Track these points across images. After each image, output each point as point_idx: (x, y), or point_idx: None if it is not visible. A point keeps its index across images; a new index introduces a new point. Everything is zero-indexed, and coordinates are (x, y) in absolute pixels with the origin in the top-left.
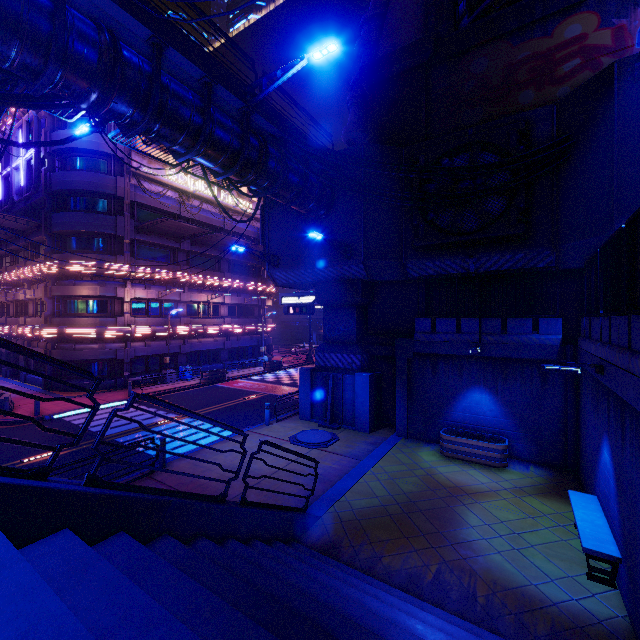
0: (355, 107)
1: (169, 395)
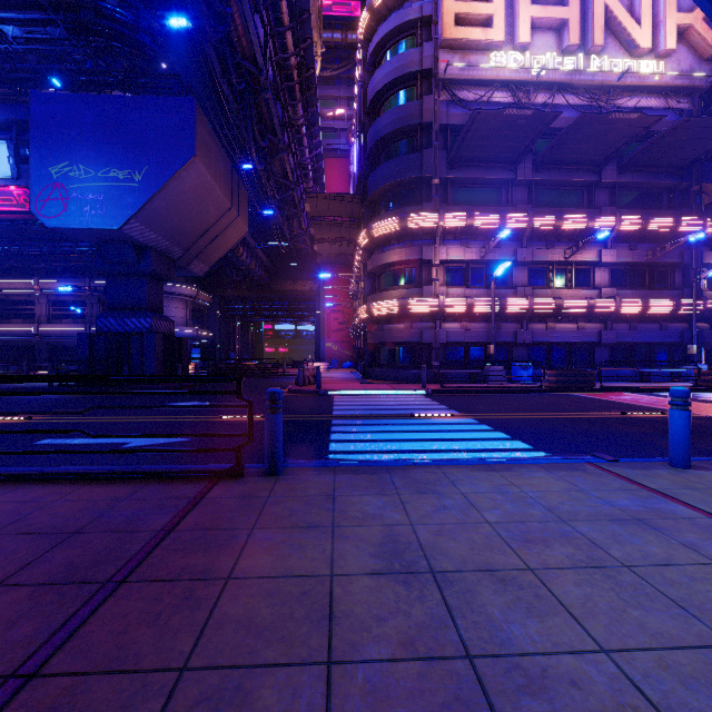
0: None
1: (479, 394)
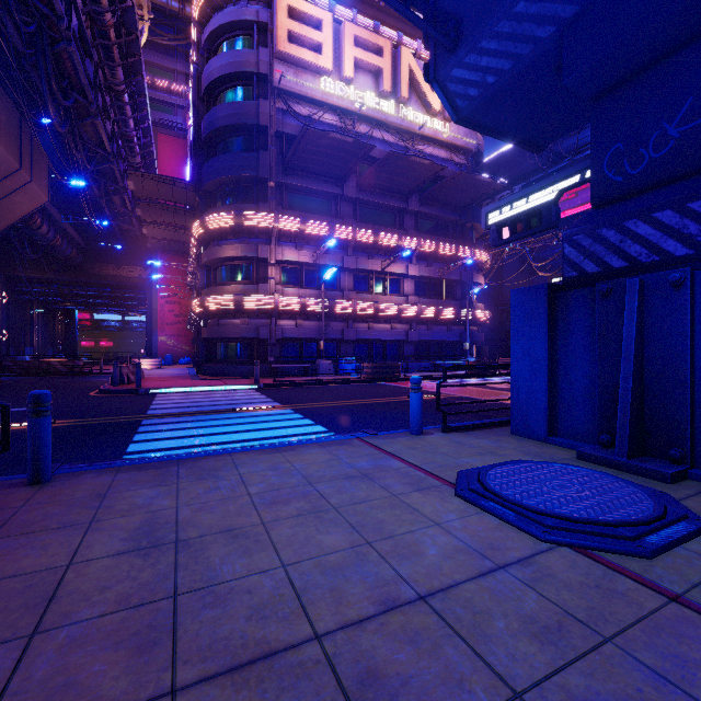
0: None
1: (307, 386)
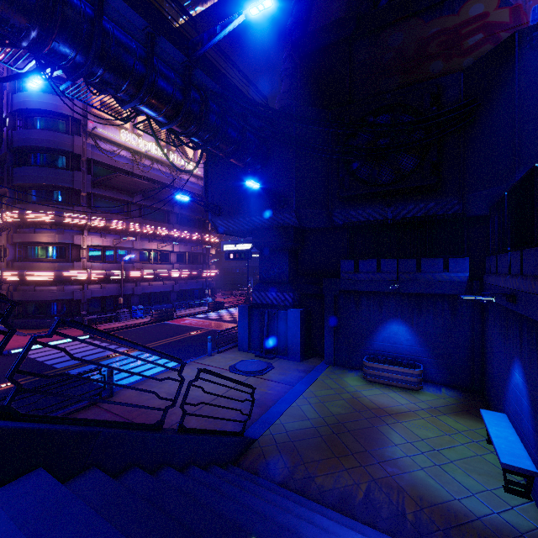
0: (287, 78)
1: (122, 331)
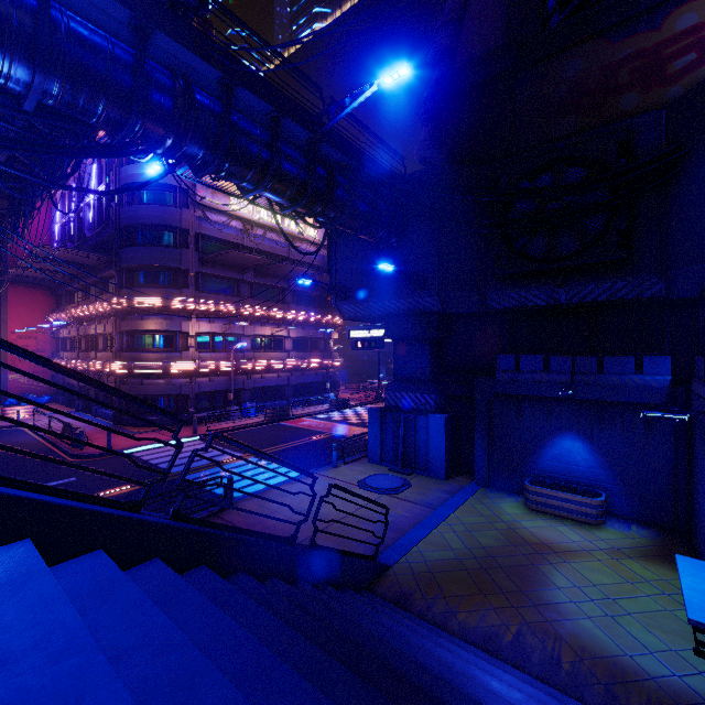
0: (429, 122)
1: (233, 433)
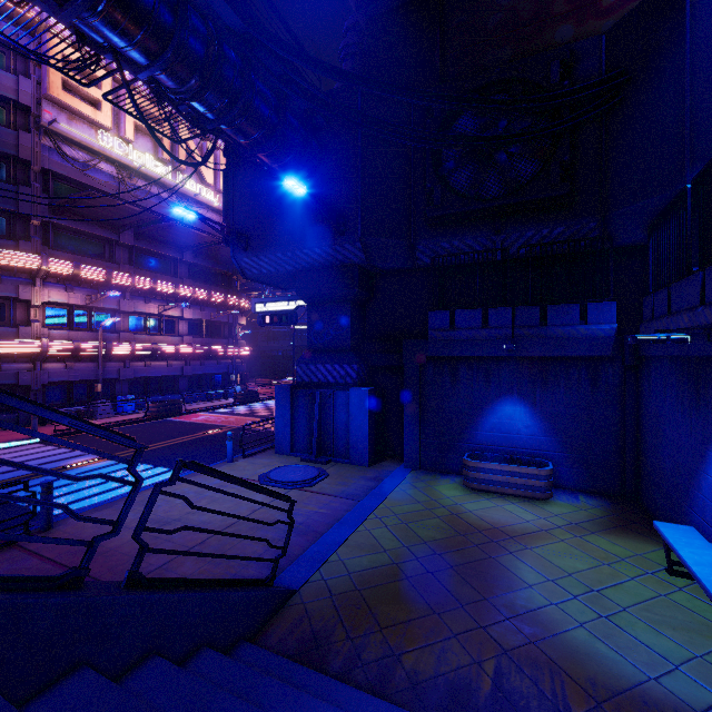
0: (349, 59)
1: None
